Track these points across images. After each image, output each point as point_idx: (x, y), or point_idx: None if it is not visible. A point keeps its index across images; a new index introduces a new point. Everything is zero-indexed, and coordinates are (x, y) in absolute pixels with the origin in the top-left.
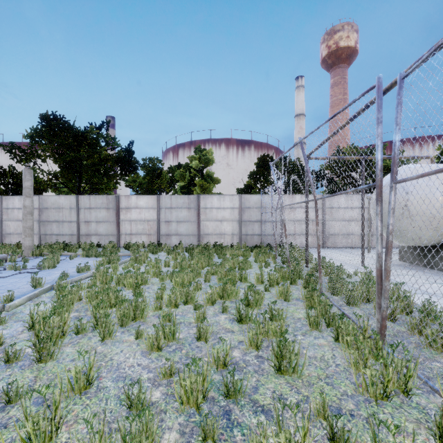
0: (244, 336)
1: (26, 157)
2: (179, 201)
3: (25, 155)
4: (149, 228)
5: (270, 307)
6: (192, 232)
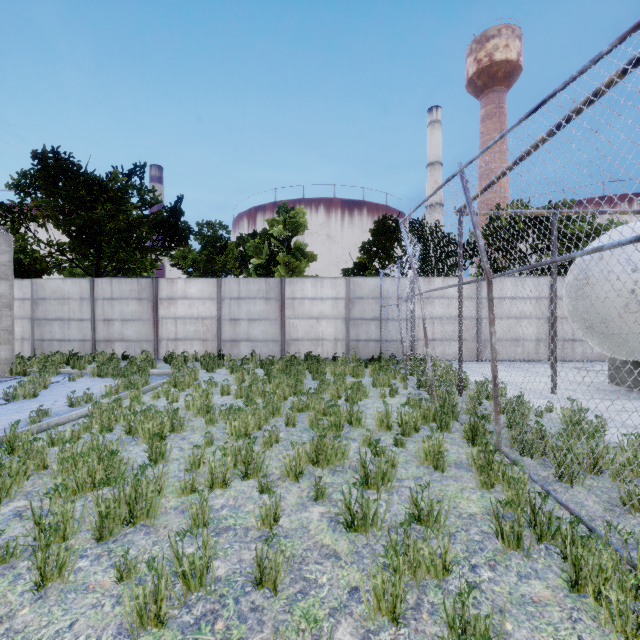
0: (362, 571)
1: (13, 219)
2: (252, 288)
3: (12, 215)
4: (204, 329)
5: (413, 496)
6: (271, 337)
